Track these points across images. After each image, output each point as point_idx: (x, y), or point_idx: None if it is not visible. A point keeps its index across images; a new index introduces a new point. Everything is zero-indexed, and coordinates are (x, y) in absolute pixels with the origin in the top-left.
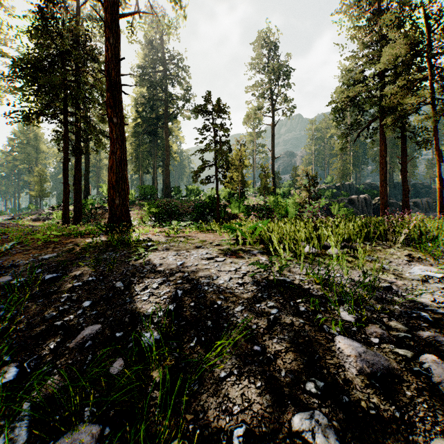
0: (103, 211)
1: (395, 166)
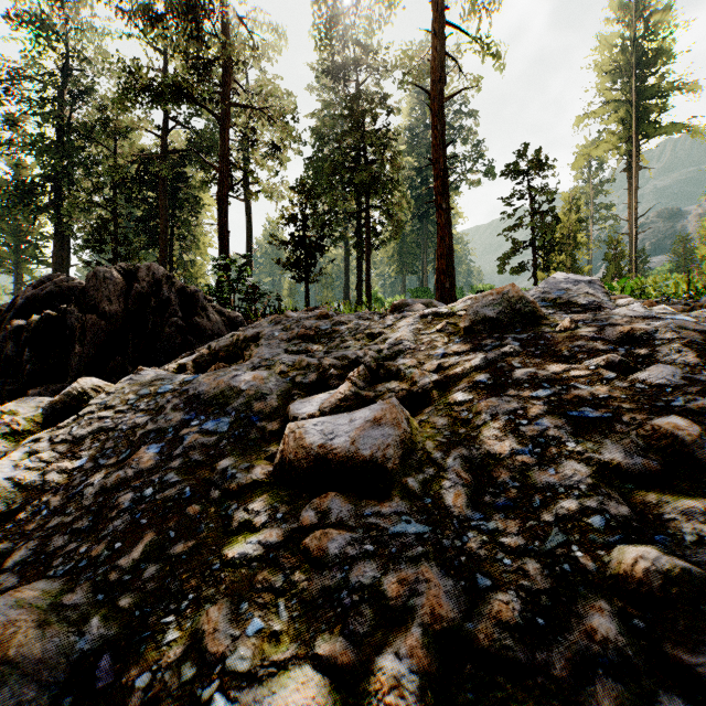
0: None
1: None
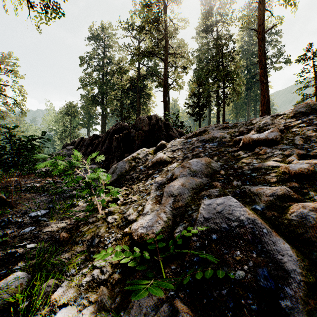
0: None
1: None
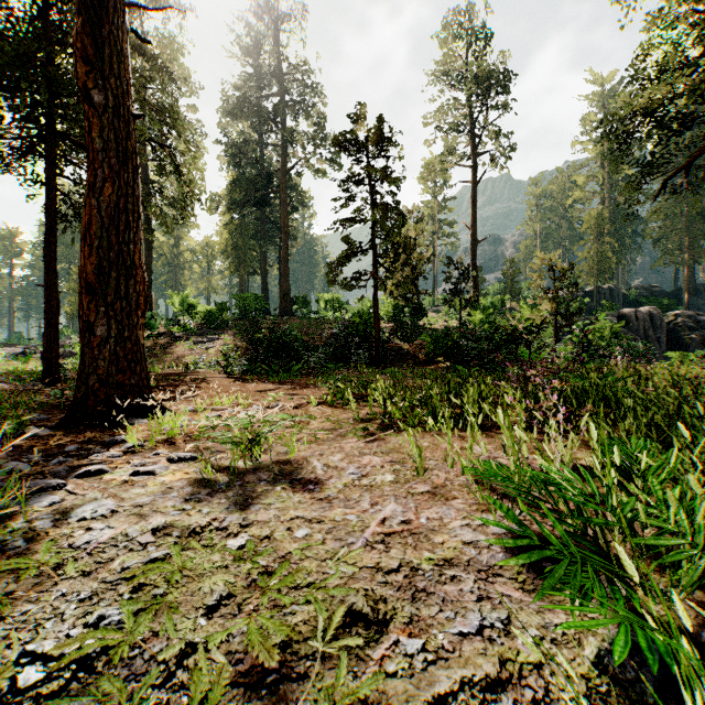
0: (168, 341)
1: (700, 253)
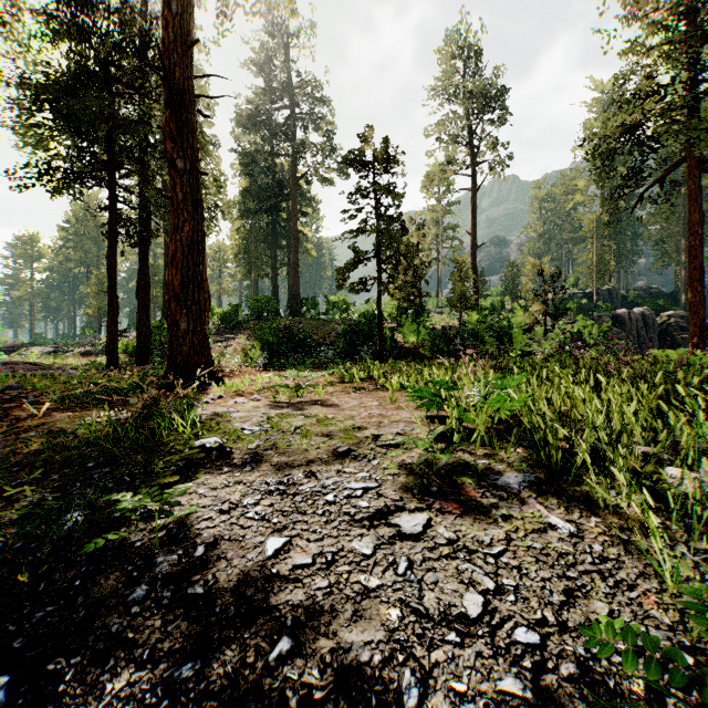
0: None
1: None
